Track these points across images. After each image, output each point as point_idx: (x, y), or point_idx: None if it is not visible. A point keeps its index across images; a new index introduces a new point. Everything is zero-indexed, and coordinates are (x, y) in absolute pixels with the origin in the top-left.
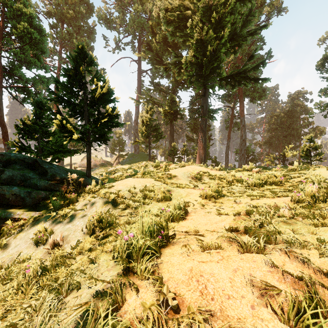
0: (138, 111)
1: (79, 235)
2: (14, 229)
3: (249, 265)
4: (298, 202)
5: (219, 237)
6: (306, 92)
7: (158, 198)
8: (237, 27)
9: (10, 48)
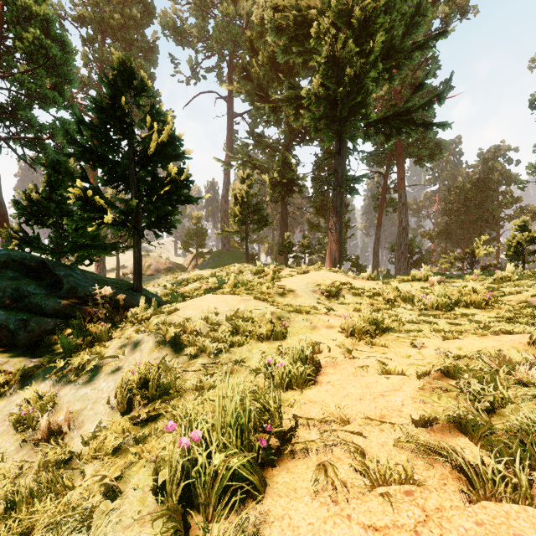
0: (228, 181)
1: (102, 411)
2: None
3: None
4: None
5: (400, 441)
6: (509, 148)
7: (261, 334)
8: (395, 35)
9: (12, 74)
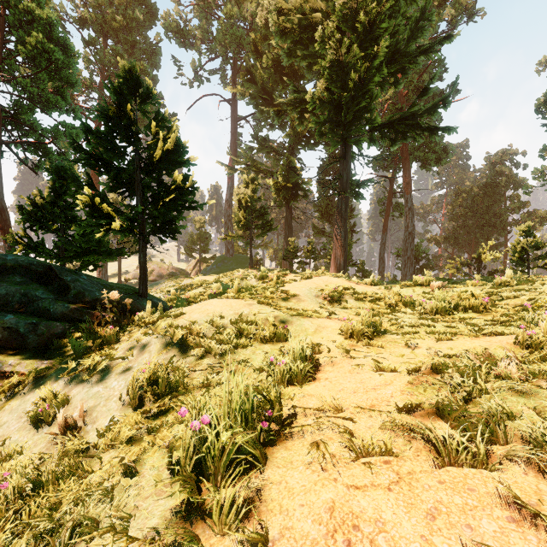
0: (232, 185)
1: (114, 407)
2: (1, 394)
3: (461, 499)
4: (528, 346)
5: (385, 424)
6: (516, 152)
7: (264, 337)
8: (400, 39)
9: (14, 78)
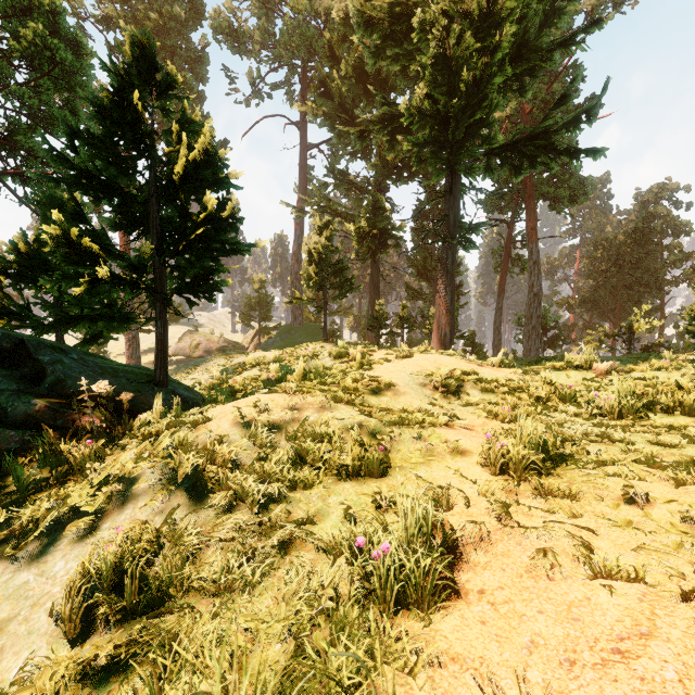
0: (301, 233)
1: (41, 628)
2: None
3: None
4: None
5: None
6: (677, 187)
7: (343, 467)
8: (529, 27)
9: (7, 86)
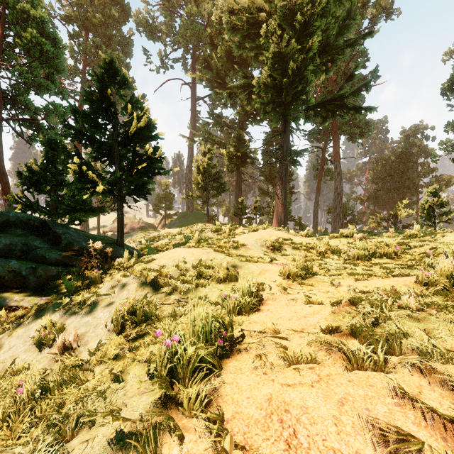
0: (192, 154)
1: (101, 333)
2: (9, 323)
3: (363, 392)
4: (426, 284)
5: (311, 341)
6: (426, 127)
7: (219, 278)
8: (330, 35)
9: (13, 66)
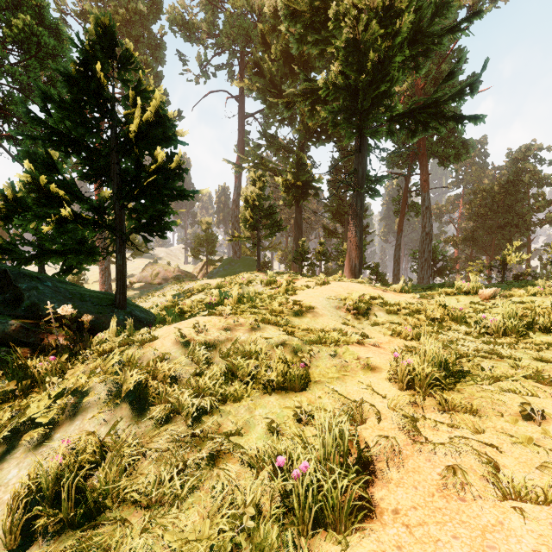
0: (240, 184)
1: None
2: None
3: None
4: None
5: None
6: (541, 147)
7: (268, 382)
8: (423, 17)
9: (2, 66)
